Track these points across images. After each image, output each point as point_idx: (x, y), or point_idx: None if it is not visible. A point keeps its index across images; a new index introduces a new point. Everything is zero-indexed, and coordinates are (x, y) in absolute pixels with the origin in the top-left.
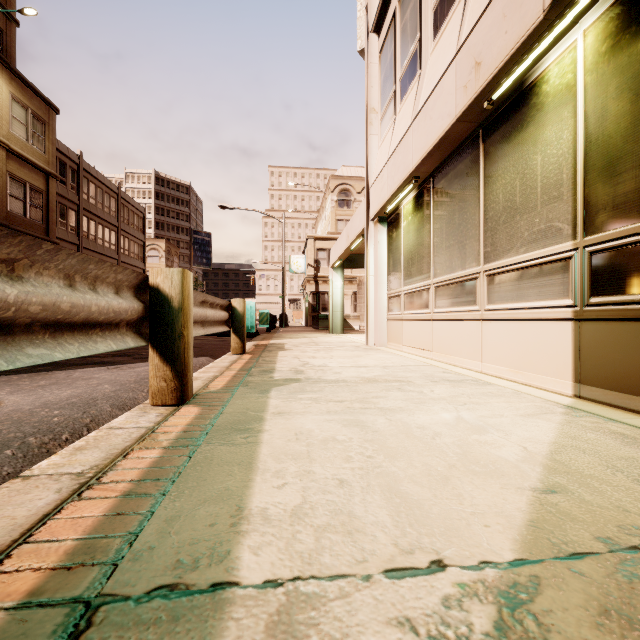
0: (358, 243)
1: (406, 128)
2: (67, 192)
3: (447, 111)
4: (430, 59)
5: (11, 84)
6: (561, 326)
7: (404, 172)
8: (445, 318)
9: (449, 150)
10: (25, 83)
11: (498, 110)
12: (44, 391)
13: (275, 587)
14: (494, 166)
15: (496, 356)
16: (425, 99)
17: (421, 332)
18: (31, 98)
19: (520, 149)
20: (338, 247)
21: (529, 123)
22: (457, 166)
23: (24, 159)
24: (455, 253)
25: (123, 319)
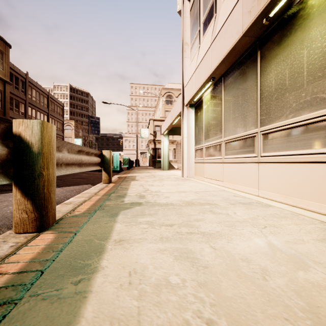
0: (177, 120)
1: (207, 48)
2: (19, 93)
3: (236, 31)
4: (222, 5)
5: None
6: (325, 167)
7: (206, 75)
8: (232, 161)
9: (235, 58)
10: None
11: (271, 26)
12: None
13: None
14: (268, 63)
15: (269, 186)
16: (220, 28)
17: (216, 170)
18: None
19: (289, 48)
20: (166, 123)
21: (297, 29)
22: (240, 67)
23: None
24: (239, 121)
25: None
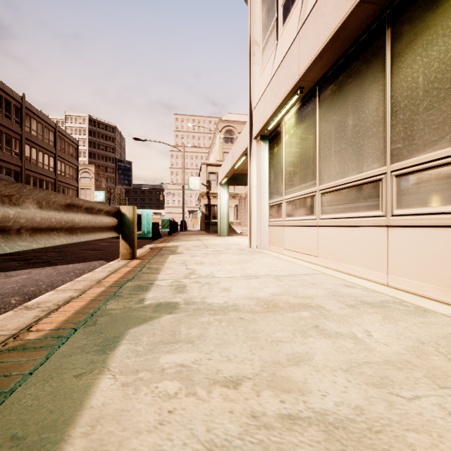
0: (241, 162)
1: (291, 41)
2: (11, 125)
3: None
4: None
5: None
6: None
7: (289, 84)
8: (334, 224)
9: (341, 50)
10: None
11: None
12: None
13: None
14: (409, 47)
15: (412, 269)
16: (315, 0)
17: (305, 237)
18: None
19: None
20: (225, 167)
21: None
22: (351, 65)
23: None
24: (348, 156)
25: None
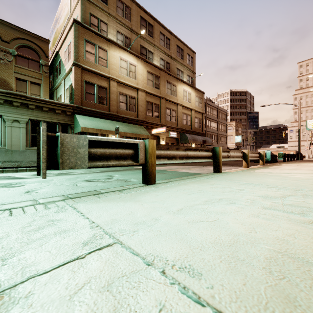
0: None
1: None
2: None
3: None
4: None
5: (195, 92)
6: None
7: None
8: None
9: None
10: (198, 90)
11: None
12: (223, 168)
13: (254, 171)
14: None
15: None
16: None
17: None
18: (199, 93)
19: None
20: None
21: None
22: None
23: (198, 111)
24: None
25: (240, 156)
